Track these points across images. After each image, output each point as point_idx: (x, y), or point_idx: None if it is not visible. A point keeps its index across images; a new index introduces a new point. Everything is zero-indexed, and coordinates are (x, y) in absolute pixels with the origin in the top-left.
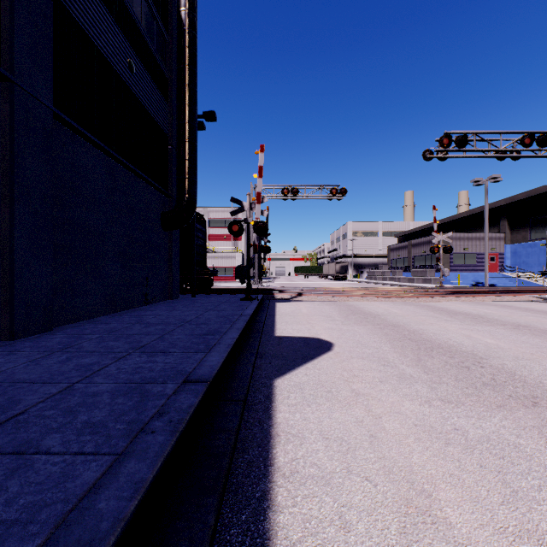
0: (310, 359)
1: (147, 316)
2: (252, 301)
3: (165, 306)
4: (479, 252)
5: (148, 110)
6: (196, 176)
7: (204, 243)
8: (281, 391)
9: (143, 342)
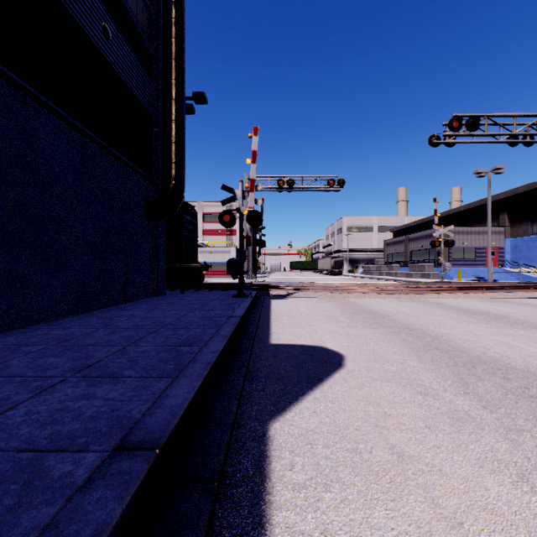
0: (318, 382)
1: (119, 318)
2: (245, 298)
3: (146, 304)
4: (478, 246)
5: (128, 85)
6: (183, 161)
7: (195, 235)
8: (280, 449)
9: (94, 358)
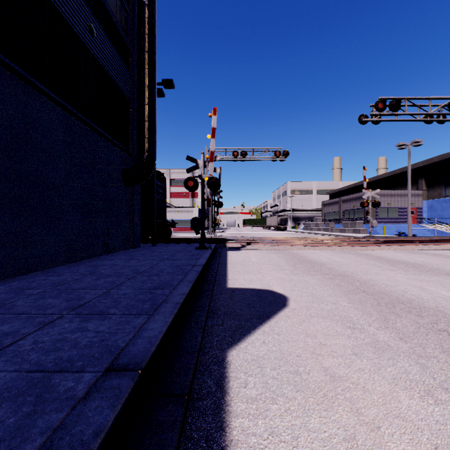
0: (266, 318)
1: (103, 266)
2: (206, 250)
3: (124, 255)
4: (400, 207)
5: (109, 74)
6: (154, 136)
7: (164, 198)
8: (236, 371)
9: (84, 299)
